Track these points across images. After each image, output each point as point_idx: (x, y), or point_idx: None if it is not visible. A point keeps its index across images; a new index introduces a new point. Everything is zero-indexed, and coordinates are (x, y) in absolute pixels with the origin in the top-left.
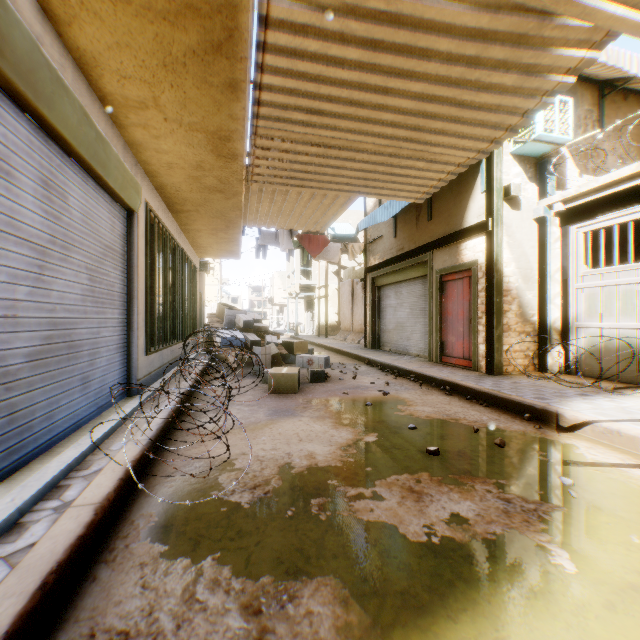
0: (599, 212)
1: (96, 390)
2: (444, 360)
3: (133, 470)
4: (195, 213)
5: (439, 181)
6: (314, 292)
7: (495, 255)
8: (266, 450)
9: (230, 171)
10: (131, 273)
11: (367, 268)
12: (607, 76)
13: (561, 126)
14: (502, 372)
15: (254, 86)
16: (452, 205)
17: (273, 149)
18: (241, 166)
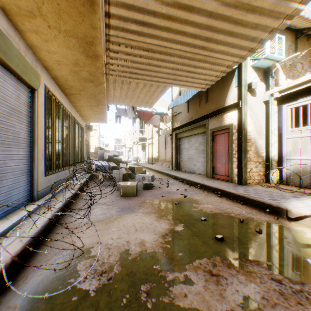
0: (299, 97)
1: (2, 201)
2: (214, 176)
3: (12, 264)
4: (78, 95)
5: (216, 77)
6: (146, 141)
7: (243, 120)
8: (113, 239)
9: (95, 67)
10: (33, 127)
11: (173, 128)
12: (301, 26)
13: (278, 51)
14: (247, 183)
15: (105, 2)
16: (219, 94)
17: (120, 53)
18: (102, 64)
